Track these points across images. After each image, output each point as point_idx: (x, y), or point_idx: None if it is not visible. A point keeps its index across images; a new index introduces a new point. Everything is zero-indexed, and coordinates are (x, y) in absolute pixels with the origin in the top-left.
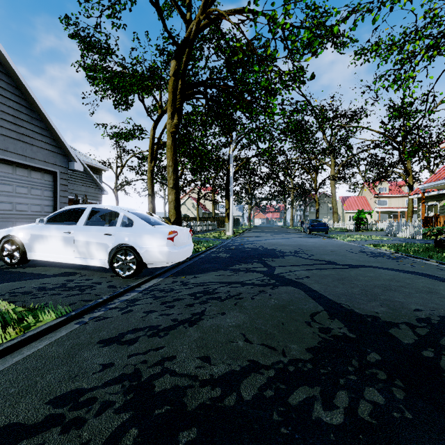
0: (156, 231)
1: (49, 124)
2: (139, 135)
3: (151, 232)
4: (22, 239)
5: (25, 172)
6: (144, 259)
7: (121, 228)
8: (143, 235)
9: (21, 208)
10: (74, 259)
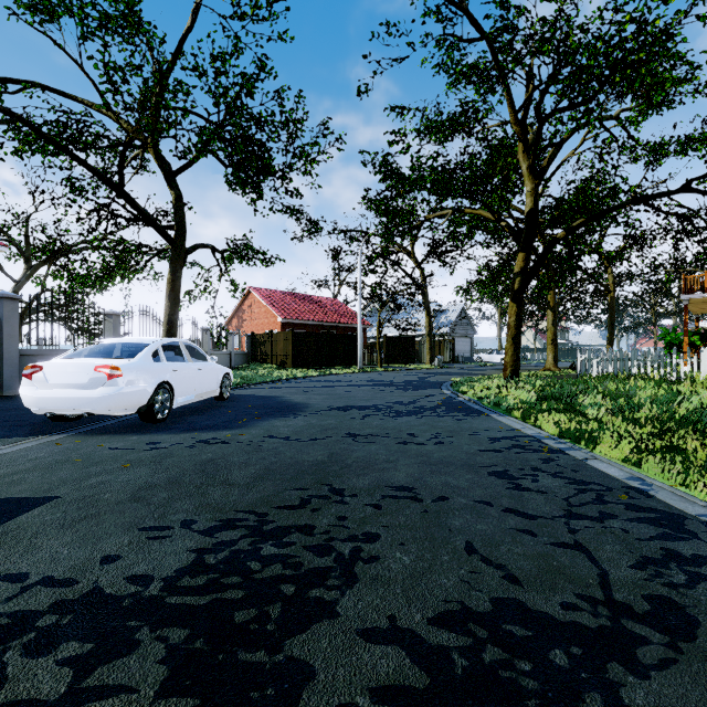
0: None
1: (471, 322)
2: (491, 303)
3: None
4: (482, 357)
5: (466, 339)
6: None
7: (503, 355)
8: None
9: (465, 350)
10: (493, 361)
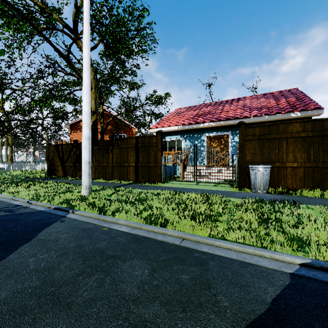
0: (2, 165)
1: None
2: None
3: (1, 165)
4: None
5: None
6: (1, 167)
7: None
8: (1, 165)
9: None
10: None
